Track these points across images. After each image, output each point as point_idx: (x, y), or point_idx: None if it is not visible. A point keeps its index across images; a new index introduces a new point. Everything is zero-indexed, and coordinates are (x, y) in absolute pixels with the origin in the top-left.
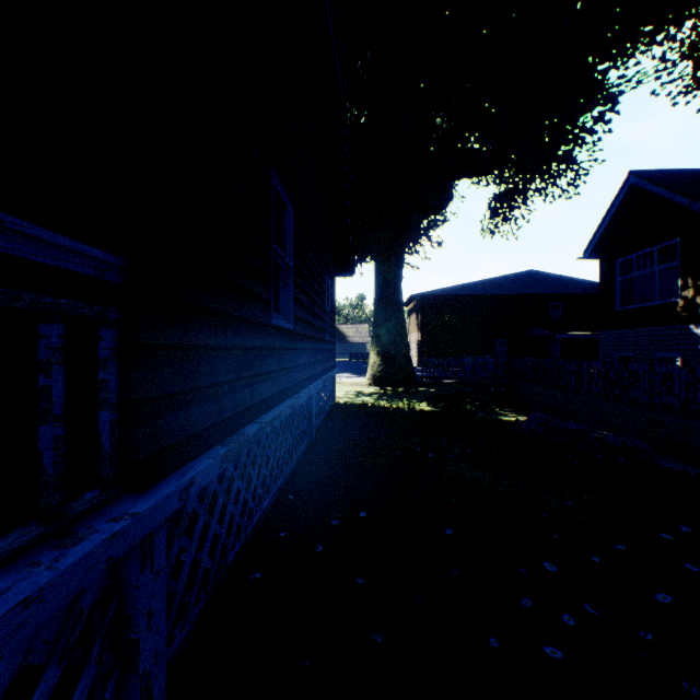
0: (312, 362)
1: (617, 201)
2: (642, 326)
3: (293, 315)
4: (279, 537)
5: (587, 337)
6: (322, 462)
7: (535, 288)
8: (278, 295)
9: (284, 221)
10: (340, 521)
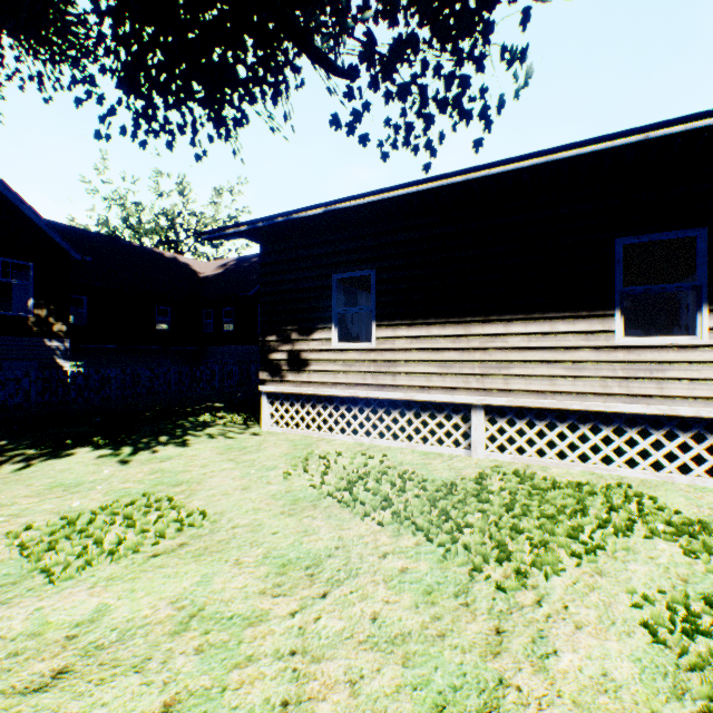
0: None
1: None
2: None
3: None
4: None
5: None
6: None
7: None
8: None
9: None
10: None
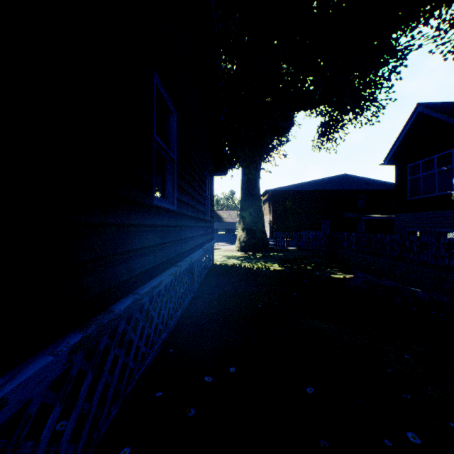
0: (194, 236)
1: (408, 124)
2: (426, 210)
3: (177, 199)
4: (156, 396)
5: (383, 218)
6: (200, 314)
7: (347, 186)
8: (164, 183)
9: (169, 123)
10: (212, 377)
